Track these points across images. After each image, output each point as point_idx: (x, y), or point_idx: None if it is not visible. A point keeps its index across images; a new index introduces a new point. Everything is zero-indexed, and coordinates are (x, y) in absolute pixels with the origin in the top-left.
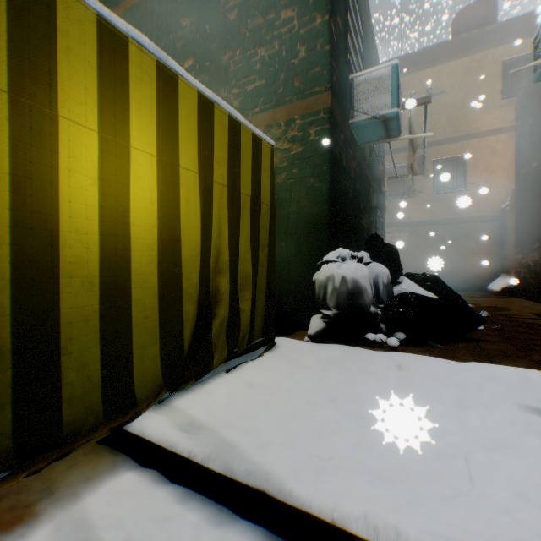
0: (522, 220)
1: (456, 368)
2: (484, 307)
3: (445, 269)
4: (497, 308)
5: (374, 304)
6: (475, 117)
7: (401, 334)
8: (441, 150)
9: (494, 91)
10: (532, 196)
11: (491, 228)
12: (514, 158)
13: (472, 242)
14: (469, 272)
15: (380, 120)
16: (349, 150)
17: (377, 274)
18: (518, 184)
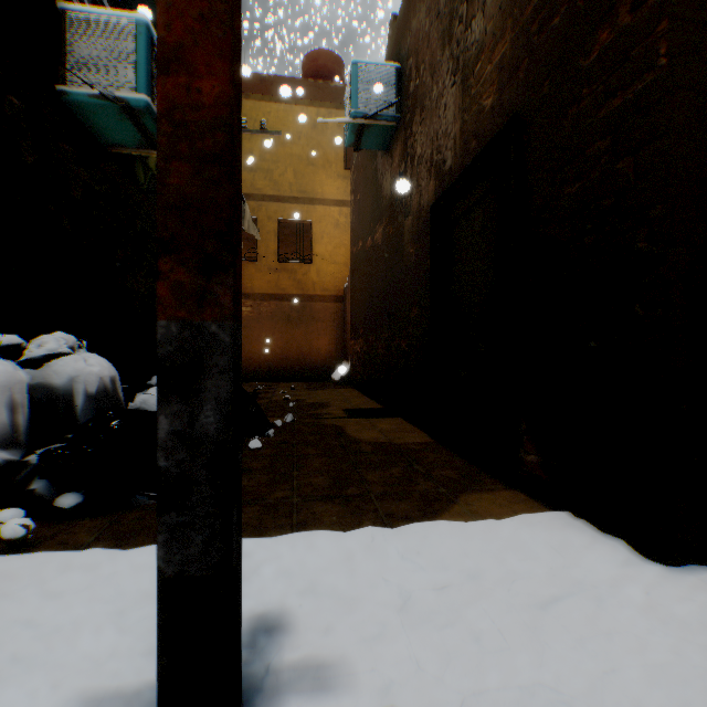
0: (355, 303)
1: (84, 581)
2: (308, 404)
3: (292, 355)
4: (320, 404)
5: (19, 444)
6: (322, 181)
7: (71, 497)
8: (288, 210)
9: (339, 158)
10: (361, 278)
11: (336, 310)
12: (351, 235)
13: (319, 324)
14: (316, 359)
15: (120, 106)
16: (61, 141)
17: (74, 376)
18: (353, 264)
